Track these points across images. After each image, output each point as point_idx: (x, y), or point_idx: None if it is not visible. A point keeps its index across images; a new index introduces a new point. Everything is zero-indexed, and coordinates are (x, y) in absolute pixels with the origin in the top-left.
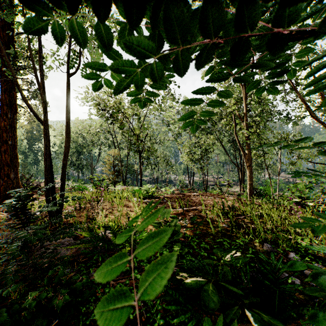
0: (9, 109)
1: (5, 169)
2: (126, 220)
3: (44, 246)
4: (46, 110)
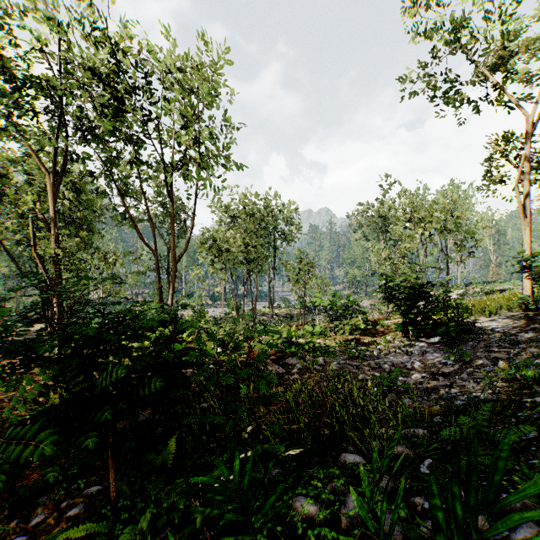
0: None
1: None
2: None
3: None
4: None
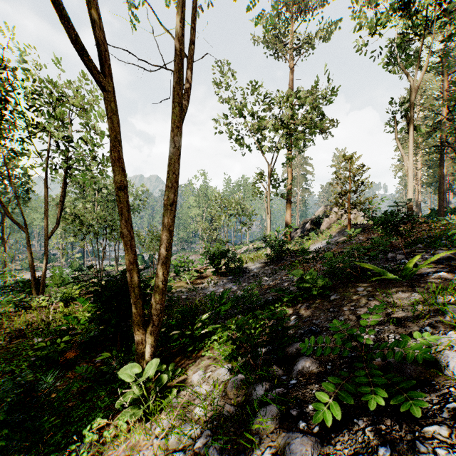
0: None
1: None
2: None
3: None
4: None
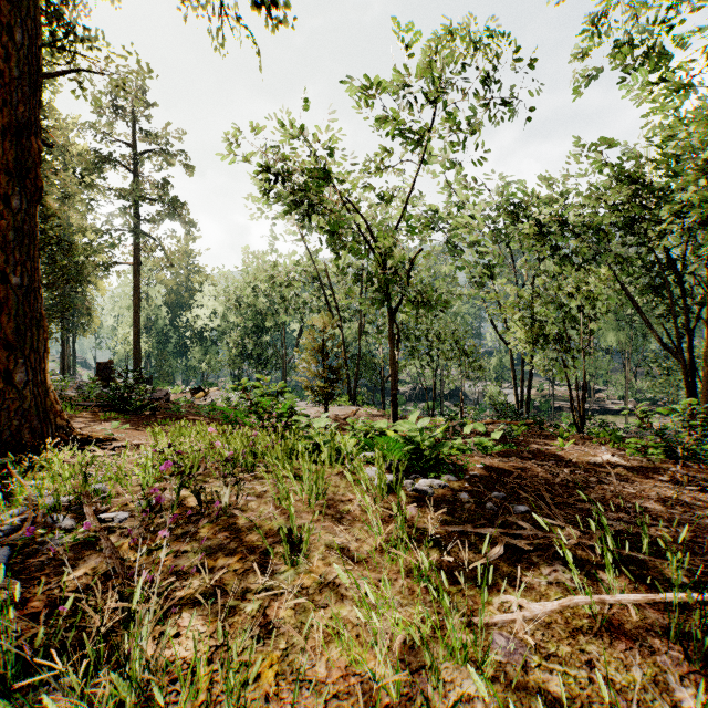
0: (17, 184)
1: (2, 357)
2: None
3: None
4: None
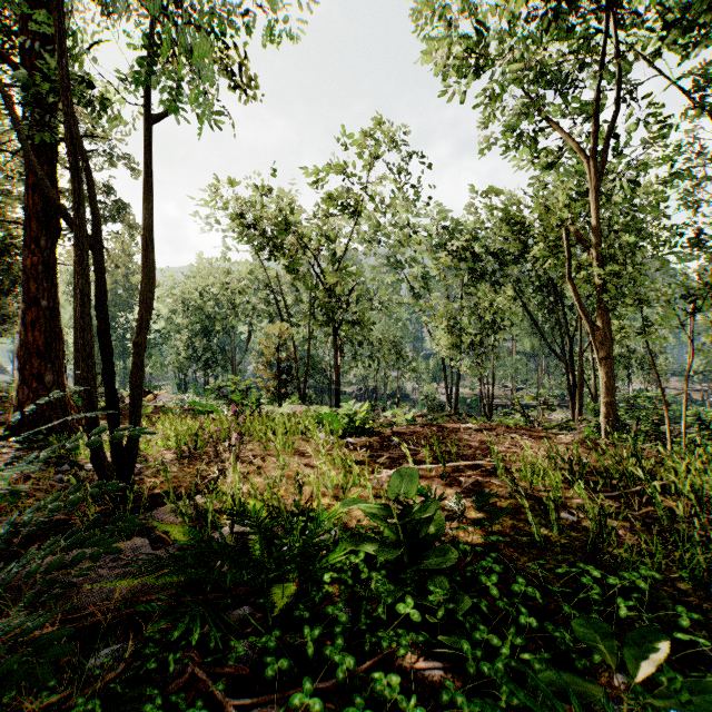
0: (43, 228)
1: (34, 363)
2: (294, 492)
3: (66, 565)
4: (81, 198)
